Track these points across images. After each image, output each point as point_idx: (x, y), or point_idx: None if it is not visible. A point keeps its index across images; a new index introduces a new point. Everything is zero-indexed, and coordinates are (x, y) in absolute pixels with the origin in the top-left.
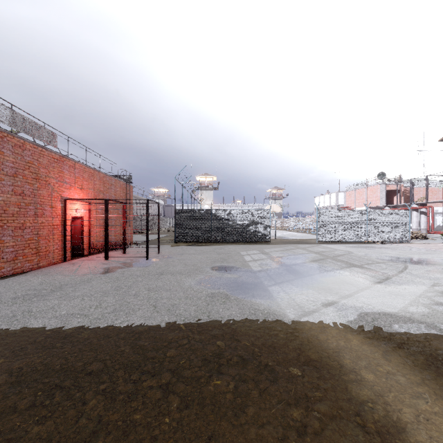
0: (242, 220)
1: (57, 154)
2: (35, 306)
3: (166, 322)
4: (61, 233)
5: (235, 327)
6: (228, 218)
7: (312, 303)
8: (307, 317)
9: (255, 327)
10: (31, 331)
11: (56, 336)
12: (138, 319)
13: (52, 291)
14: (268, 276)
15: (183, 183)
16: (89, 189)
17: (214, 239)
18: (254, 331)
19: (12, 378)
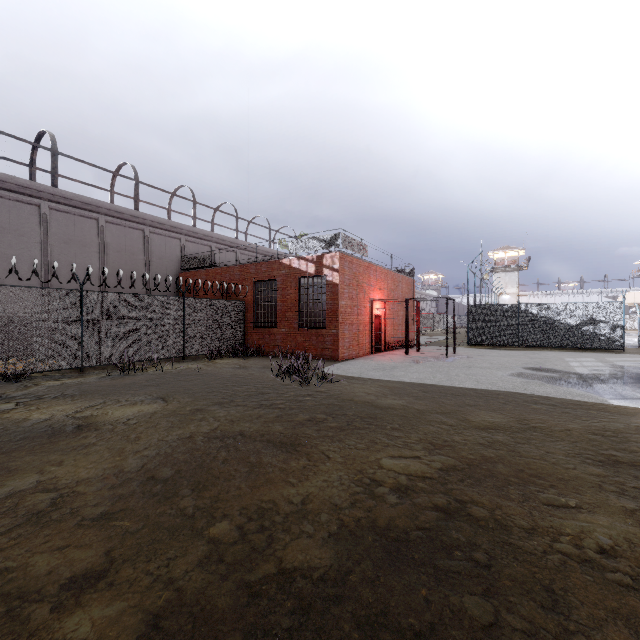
0: (570, 318)
1: (367, 262)
2: (393, 373)
3: (491, 388)
4: (369, 330)
5: (549, 395)
6: (545, 315)
7: (639, 396)
8: (624, 400)
9: (566, 397)
10: (406, 381)
11: (423, 384)
12: (469, 384)
13: (391, 368)
14: (597, 378)
15: (476, 271)
16: (384, 289)
17: (523, 343)
18: (565, 398)
19: (420, 391)
